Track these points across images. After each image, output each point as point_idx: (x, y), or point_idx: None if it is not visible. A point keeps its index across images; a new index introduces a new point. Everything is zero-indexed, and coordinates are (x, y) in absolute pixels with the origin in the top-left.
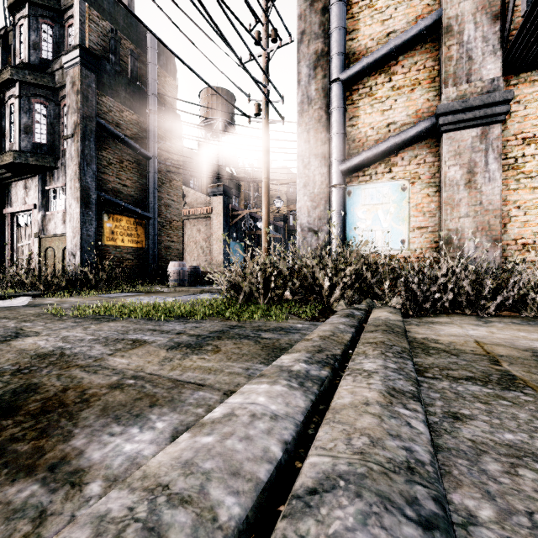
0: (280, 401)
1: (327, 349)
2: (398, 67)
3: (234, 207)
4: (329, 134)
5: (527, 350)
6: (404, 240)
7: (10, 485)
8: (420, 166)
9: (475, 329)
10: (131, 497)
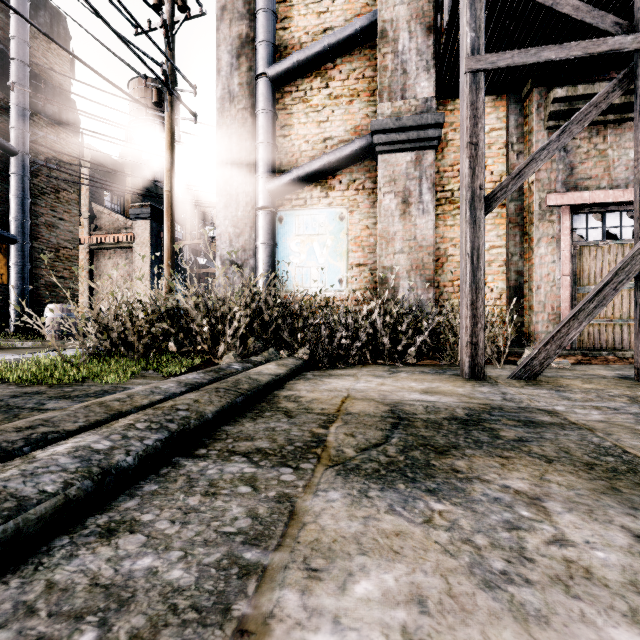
0: None
1: (56, 423)
2: (335, 72)
3: None
4: (255, 143)
5: (391, 403)
6: (342, 280)
7: None
8: (359, 192)
9: (369, 381)
10: None
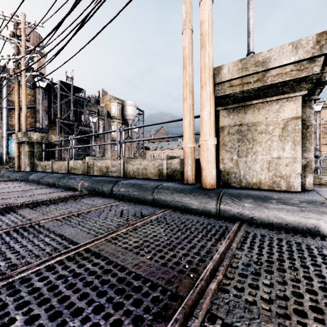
0: None
1: None
2: None
3: None
4: (3, 122)
5: None
6: None
7: None
8: None
9: None
10: None
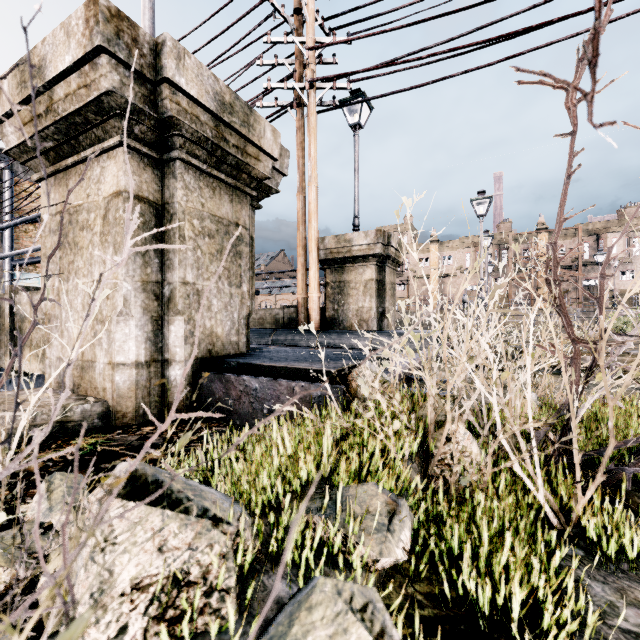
0: None
1: None
2: (40, 226)
3: None
4: (5, 245)
5: None
6: None
7: None
8: None
9: None
10: None
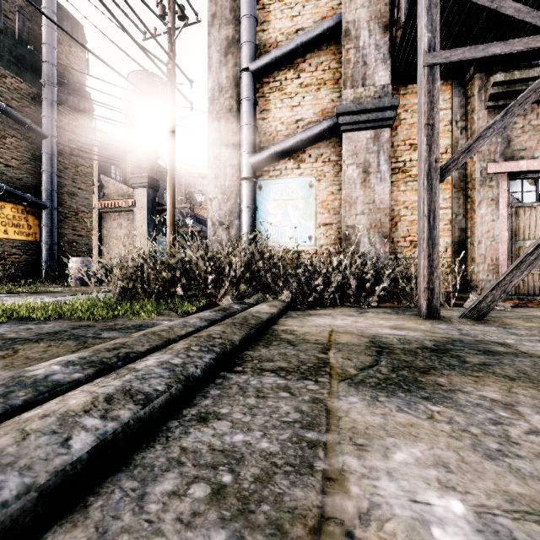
0: None
1: (130, 346)
2: (305, 65)
3: (161, 201)
4: (240, 125)
5: (369, 336)
6: (311, 236)
7: None
8: (326, 164)
9: (344, 319)
10: None
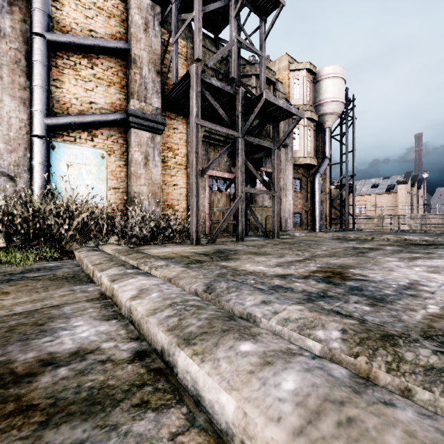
0: (153, 280)
1: (124, 264)
2: (98, 62)
3: None
4: (32, 83)
5: (192, 252)
6: (104, 196)
7: (35, 382)
8: (115, 143)
9: (165, 249)
10: (167, 311)
